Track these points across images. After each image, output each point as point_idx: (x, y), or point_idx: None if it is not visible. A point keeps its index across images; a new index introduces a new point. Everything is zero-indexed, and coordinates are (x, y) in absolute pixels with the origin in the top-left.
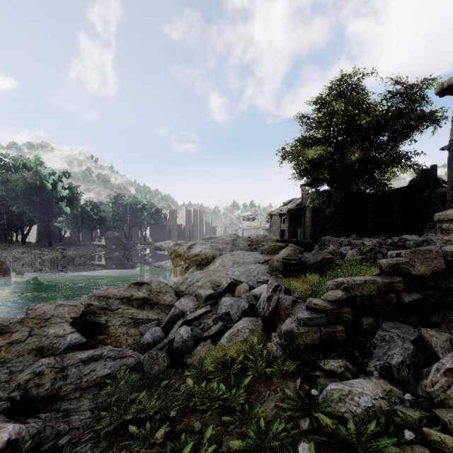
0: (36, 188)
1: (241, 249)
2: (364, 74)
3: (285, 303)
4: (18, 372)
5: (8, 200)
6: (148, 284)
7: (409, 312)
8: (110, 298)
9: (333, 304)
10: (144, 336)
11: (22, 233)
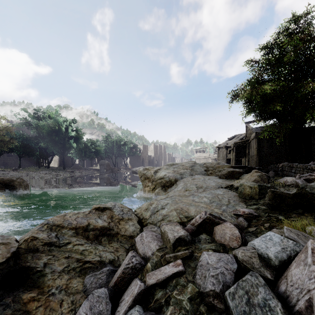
0: (55, 131)
1: (198, 174)
2: None
3: None
4: None
5: (38, 139)
6: (111, 209)
7: None
8: (64, 227)
9: None
10: (79, 308)
11: (47, 161)
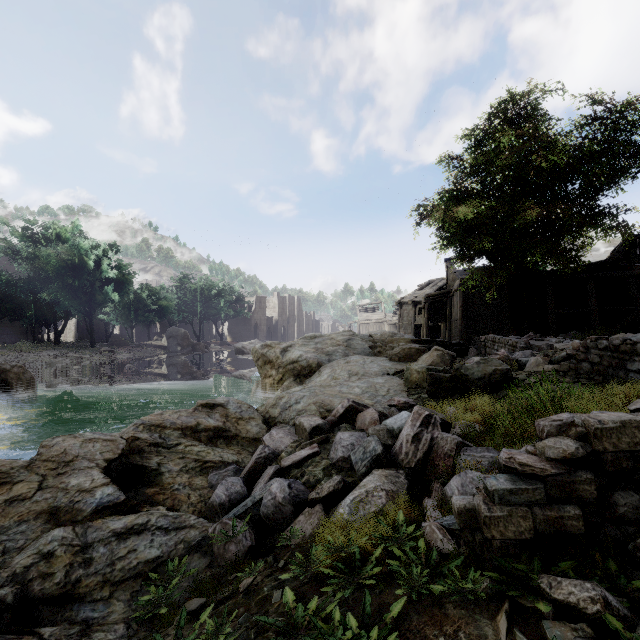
0: (73, 267)
1: (358, 353)
2: (545, 91)
3: (444, 446)
4: (16, 551)
5: (36, 284)
6: (224, 406)
7: None
8: (166, 428)
9: (557, 465)
10: (214, 492)
11: (55, 330)
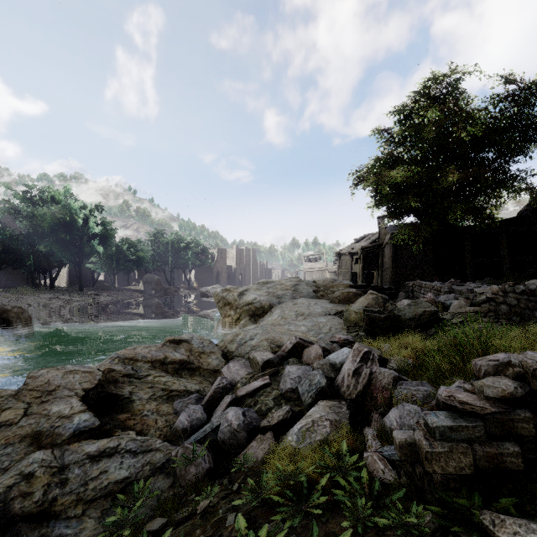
0: (65, 224)
1: (304, 296)
2: (464, 72)
3: (382, 380)
4: (1, 471)
5: (34, 238)
6: (188, 341)
7: None
8: (138, 361)
9: (496, 404)
10: (178, 418)
11: (50, 276)
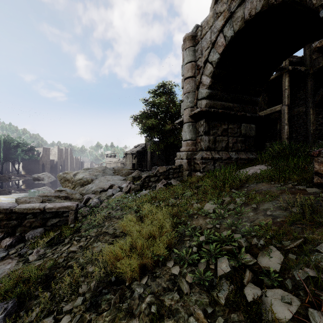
0: None
1: (108, 175)
2: (173, 85)
3: (132, 186)
4: None
5: None
6: (65, 190)
7: (159, 180)
8: (49, 196)
9: (143, 180)
10: None
11: None
